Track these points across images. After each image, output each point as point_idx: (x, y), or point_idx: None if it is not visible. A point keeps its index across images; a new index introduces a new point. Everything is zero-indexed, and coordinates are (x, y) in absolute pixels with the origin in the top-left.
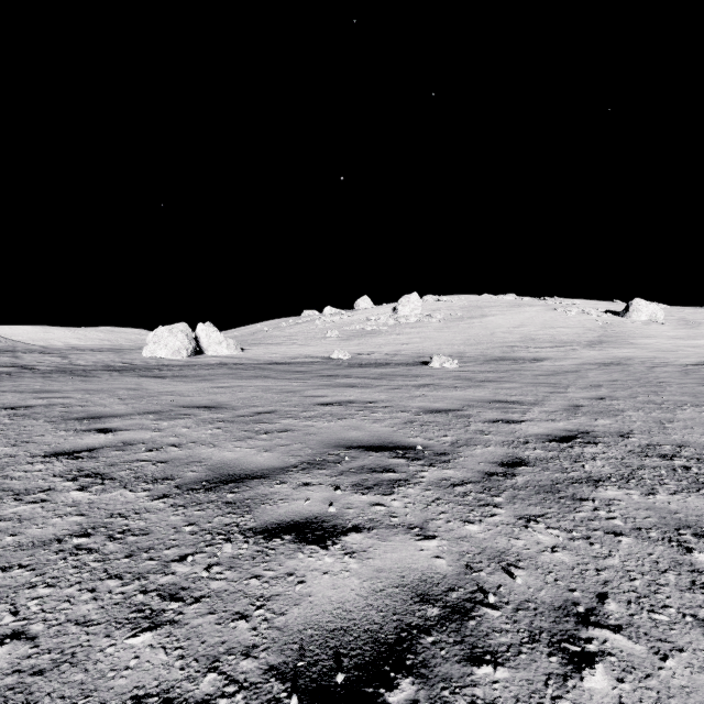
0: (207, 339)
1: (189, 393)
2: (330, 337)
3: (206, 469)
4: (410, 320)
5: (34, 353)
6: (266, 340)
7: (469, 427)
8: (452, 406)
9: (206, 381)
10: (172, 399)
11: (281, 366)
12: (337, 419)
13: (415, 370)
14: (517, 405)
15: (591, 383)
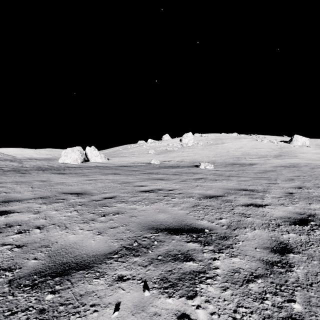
0: (91, 154)
1: (72, 183)
2: (150, 153)
3: (47, 255)
4: (188, 145)
5: (7, 161)
6: (120, 154)
7: (234, 210)
8: (218, 193)
9: (84, 176)
10: (60, 188)
11: (125, 168)
12: (151, 203)
13: (192, 169)
14: (255, 192)
15: (287, 177)
